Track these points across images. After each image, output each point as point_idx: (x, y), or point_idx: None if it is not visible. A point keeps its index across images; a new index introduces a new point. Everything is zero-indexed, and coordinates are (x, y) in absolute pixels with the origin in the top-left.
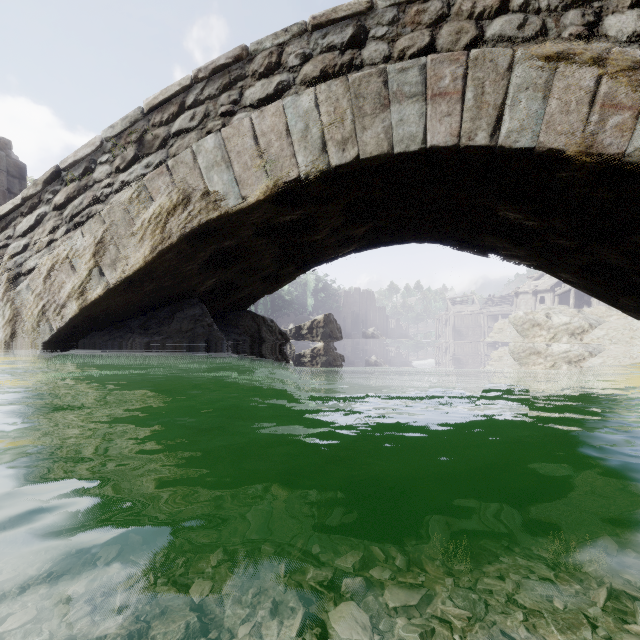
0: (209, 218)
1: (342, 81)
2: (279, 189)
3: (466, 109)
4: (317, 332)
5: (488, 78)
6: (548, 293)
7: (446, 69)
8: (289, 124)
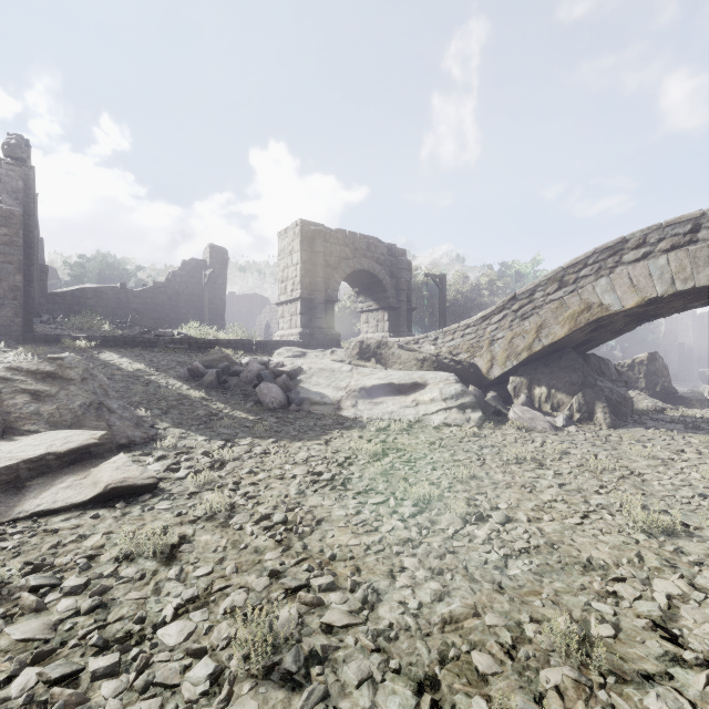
0: (602, 316)
1: (684, 251)
2: (645, 302)
3: None
4: (639, 369)
5: None
6: None
7: None
8: (651, 272)
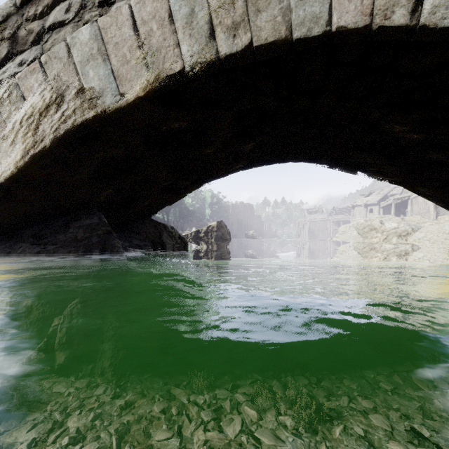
0: (84, 118)
1: None
2: (161, 83)
3: None
4: (211, 235)
5: None
6: (375, 206)
7: None
8: (172, 9)
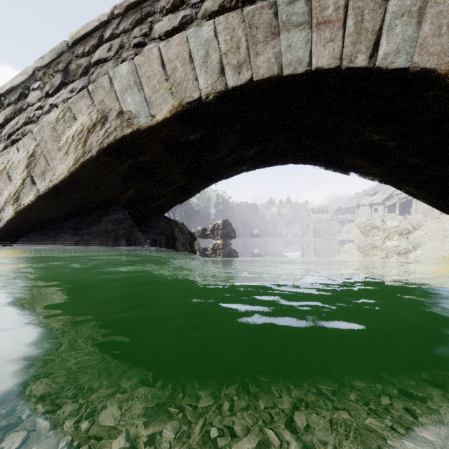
0: (123, 134)
1: (238, 13)
2: (183, 108)
3: (347, 35)
4: (217, 233)
5: (367, 7)
6: (380, 205)
7: (329, 0)
8: (192, 51)
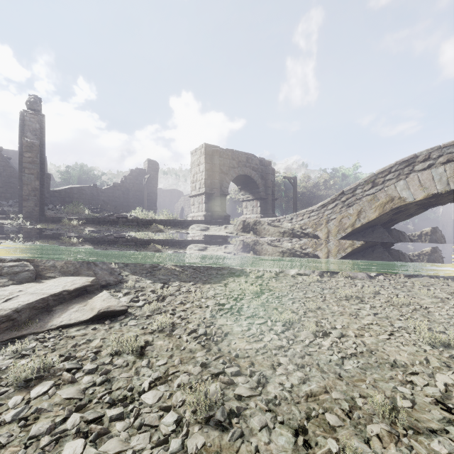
0: (401, 205)
1: None
2: (429, 196)
3: None
4: (425, 238)
5: None
6: None
7: None
8: (433, 177)
